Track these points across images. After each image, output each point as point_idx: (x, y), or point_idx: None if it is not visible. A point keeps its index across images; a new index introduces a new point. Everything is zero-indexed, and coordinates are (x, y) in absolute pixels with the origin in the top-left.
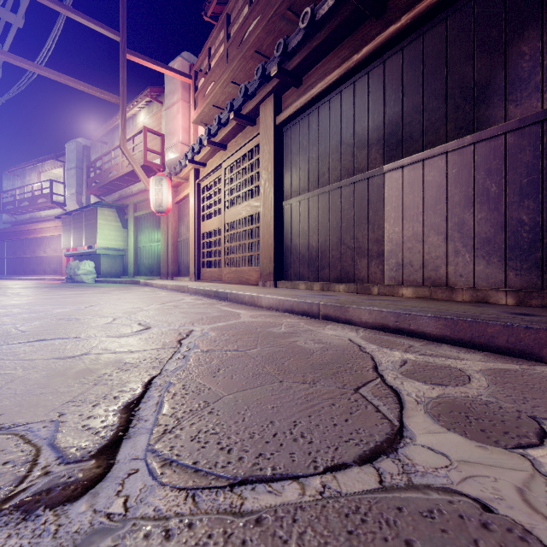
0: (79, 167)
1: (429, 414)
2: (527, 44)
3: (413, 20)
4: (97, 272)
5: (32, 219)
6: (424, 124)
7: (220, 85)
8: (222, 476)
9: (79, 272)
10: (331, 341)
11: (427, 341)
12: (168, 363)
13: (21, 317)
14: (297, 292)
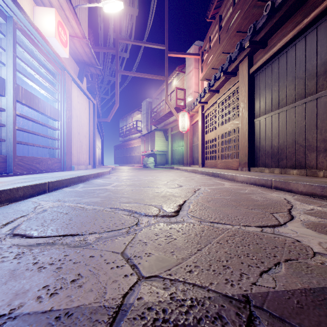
0: (147, 112)
1: (302, 224)
2: None
3: None
4: (154, 162)
5: (129, 139)
6: None
7: (216, 57)
8: (208, 221)
9: (148, 162)
10: (271, 198)
11: None
12: (191, 197)
13: (135, 180)
14: (261, 174)
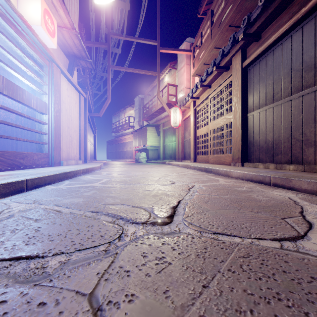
0: (139, 108)
1: None
2: None
3: None
4: (147, 157)
5: (122, 134)
6: None
7: (207, 52)
8: (210, 230)
9: (140, 157)
10: (274, 197)
11: None
12: (185, 196)
13: (126, 175)
14: (256, 169)
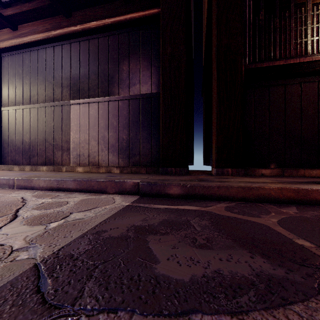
0: None
1: (22, 222)
2: (125, 67)
3: (83, 30)
4: None
5: None
6: (89, 85)
7: None
8: None
9: None
10: (6, 200)
11: (70, 192)
12: None
13: None
14: (6, 173)
